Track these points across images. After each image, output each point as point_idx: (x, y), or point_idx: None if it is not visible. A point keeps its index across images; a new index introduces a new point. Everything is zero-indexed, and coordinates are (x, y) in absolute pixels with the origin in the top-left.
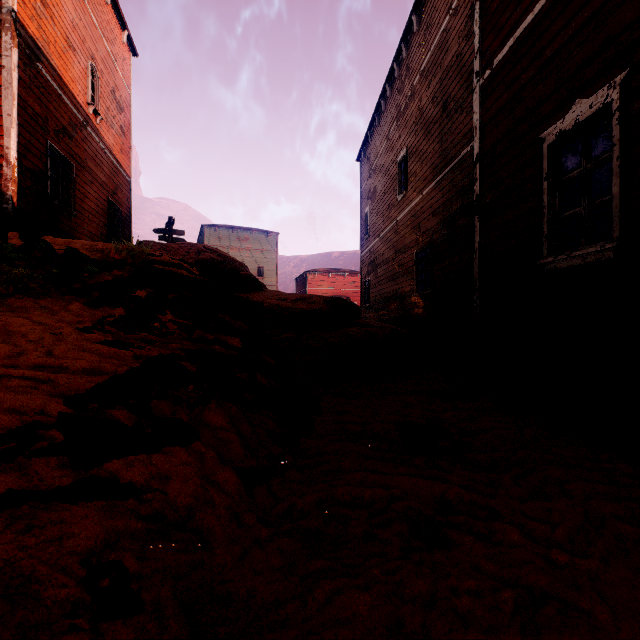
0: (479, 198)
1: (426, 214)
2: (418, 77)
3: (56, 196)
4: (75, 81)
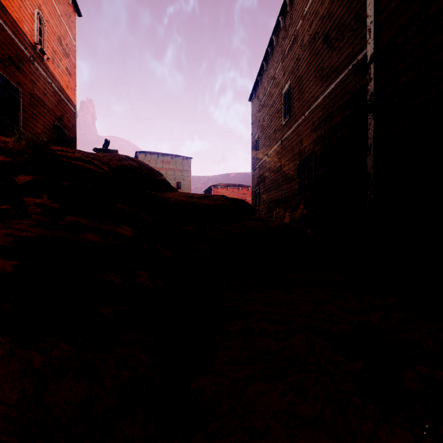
0: (374, 96)
1: (308, 131)
2: (301, 22)
3: (3, 114)
4: (22, 22)
